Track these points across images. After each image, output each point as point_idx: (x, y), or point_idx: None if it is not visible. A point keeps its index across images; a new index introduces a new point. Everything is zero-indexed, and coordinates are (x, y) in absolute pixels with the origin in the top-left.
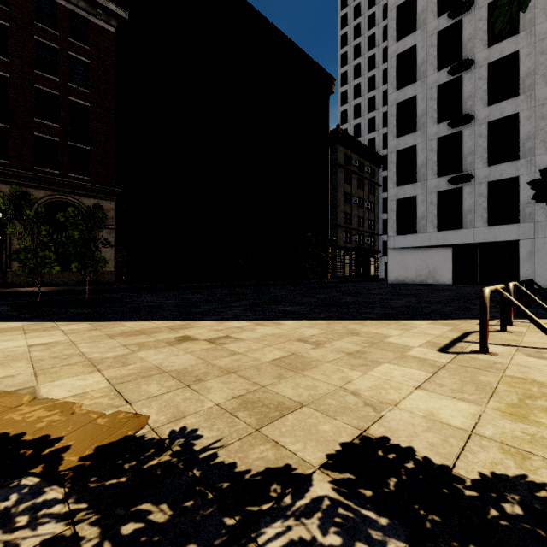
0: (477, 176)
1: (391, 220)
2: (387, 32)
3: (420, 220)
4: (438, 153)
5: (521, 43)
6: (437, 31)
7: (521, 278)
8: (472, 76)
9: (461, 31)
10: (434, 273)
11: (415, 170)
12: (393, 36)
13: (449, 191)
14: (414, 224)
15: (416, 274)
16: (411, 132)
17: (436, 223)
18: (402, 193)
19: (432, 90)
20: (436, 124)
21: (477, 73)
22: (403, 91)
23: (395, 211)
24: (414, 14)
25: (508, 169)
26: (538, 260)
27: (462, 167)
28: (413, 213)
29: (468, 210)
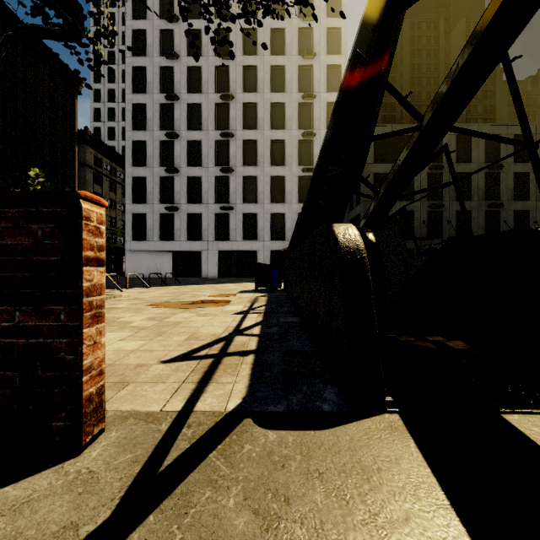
0: (182, 208)
1: (129, 228)
2: (125, 82)
3: (149, 232)
4: (161, 187)
5: (203, 137)
6: (159, 102)
7: (203, 272)
8: (179, 144)
9: (174, 111)
10: (161, 270)
11: (146, 194)
12: (130, 87)
13: (168, 215)
14: (146, 234)
15: (148, 270)
16: (143, 166)
17: (159, 235)
18: (137, 210)
19: (156, 141)
20: (159, 166)
21: (182, 143)
22: (137, 133)
23: (131, 222)
24: (145, 80)
25: (197, 208)
26: (210, 262)
27: (174, 201)
28: (144, 225)
29: (177, 229)
